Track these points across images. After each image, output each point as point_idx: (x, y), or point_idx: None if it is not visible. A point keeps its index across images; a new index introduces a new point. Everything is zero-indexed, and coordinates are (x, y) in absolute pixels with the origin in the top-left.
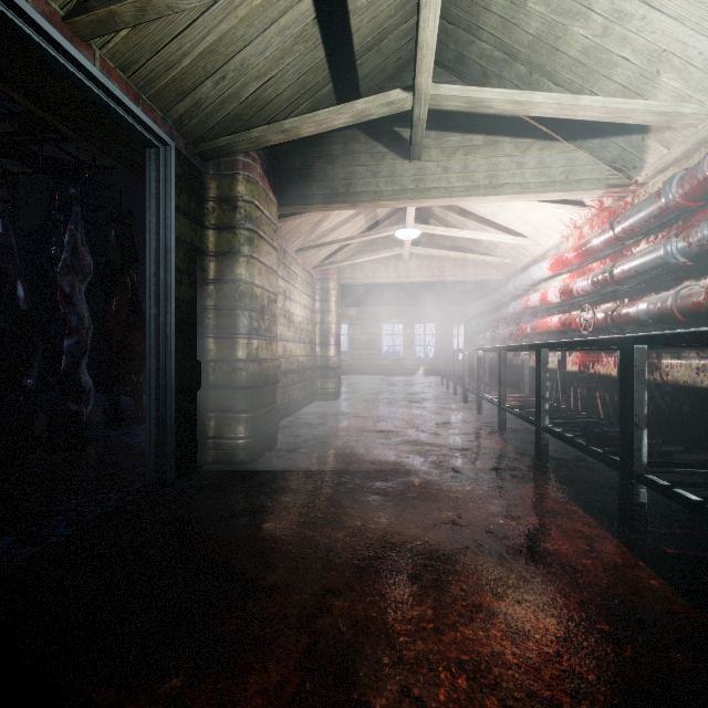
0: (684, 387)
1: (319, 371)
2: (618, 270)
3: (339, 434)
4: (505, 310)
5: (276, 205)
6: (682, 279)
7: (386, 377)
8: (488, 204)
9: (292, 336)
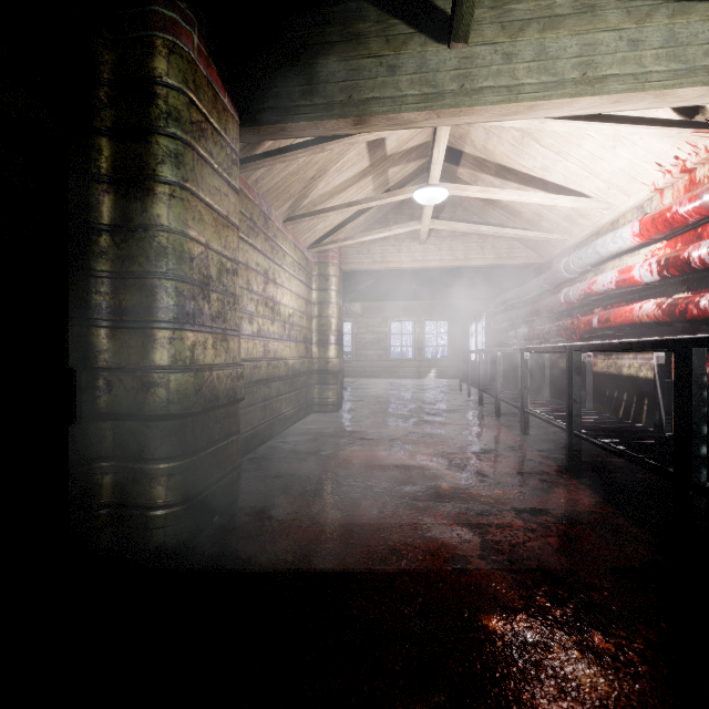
0: None
1: (316, 376)
2: None
3: (337, 473)
4: (550, 299)
5: (236, 121)
6: None
7: (395, 381)
8: (541, 152)
9: (278, 332)
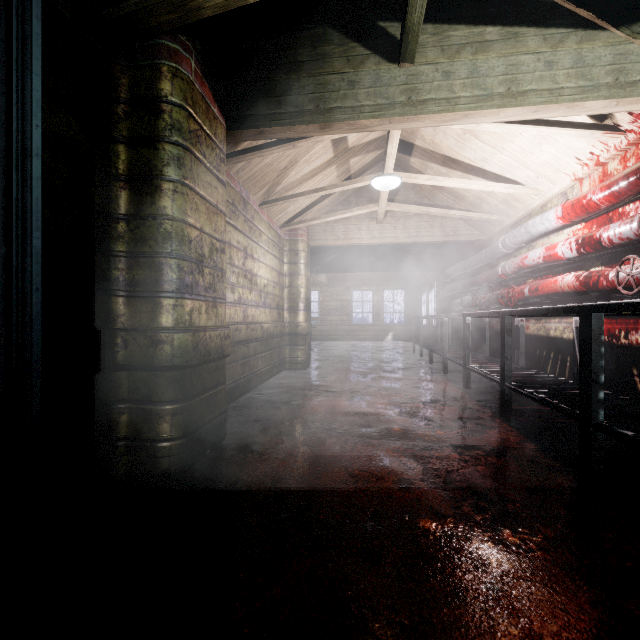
0: None
1: (287, 338)
2: None
3: (306, 418)
4: (490, 272)
5: (223, 126)
6: None
7: (356, 343)
8: (480, 146)
9: (255, 300)
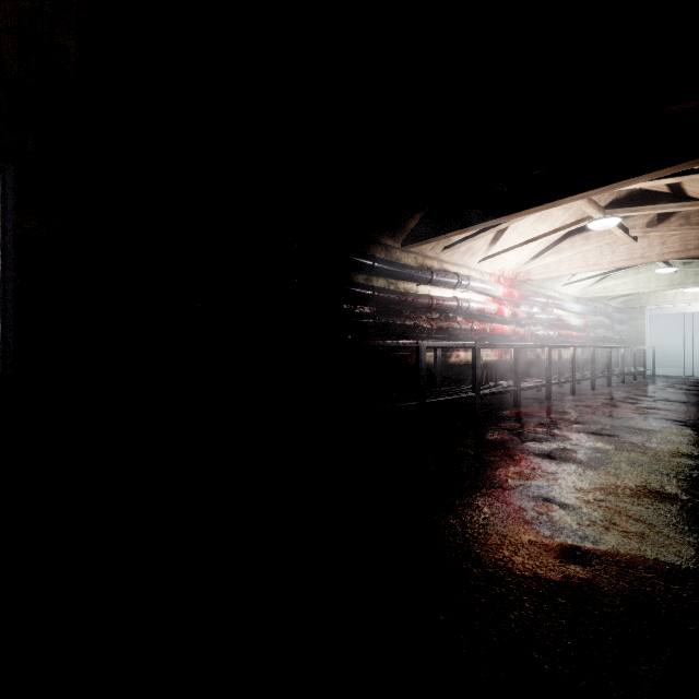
0: (532, 361)
1: None
2: (536, 316)
3: (698, 411)
4: (446, 300)
5: None
6: (531, 325)
7: None
8: (527, 224)
9: None
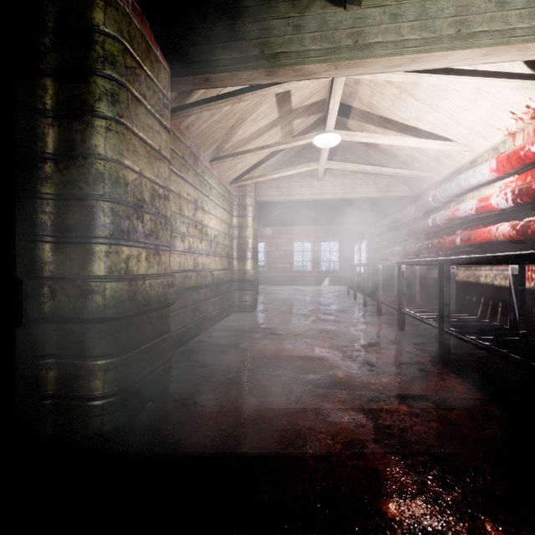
0: None
1: (236, 284)
2: None
3: (252, 363)
4: (420, 224)
5: (167, 72)
6: None
7: (297, 287)
8: (415, 105)
9: (205, 249)
